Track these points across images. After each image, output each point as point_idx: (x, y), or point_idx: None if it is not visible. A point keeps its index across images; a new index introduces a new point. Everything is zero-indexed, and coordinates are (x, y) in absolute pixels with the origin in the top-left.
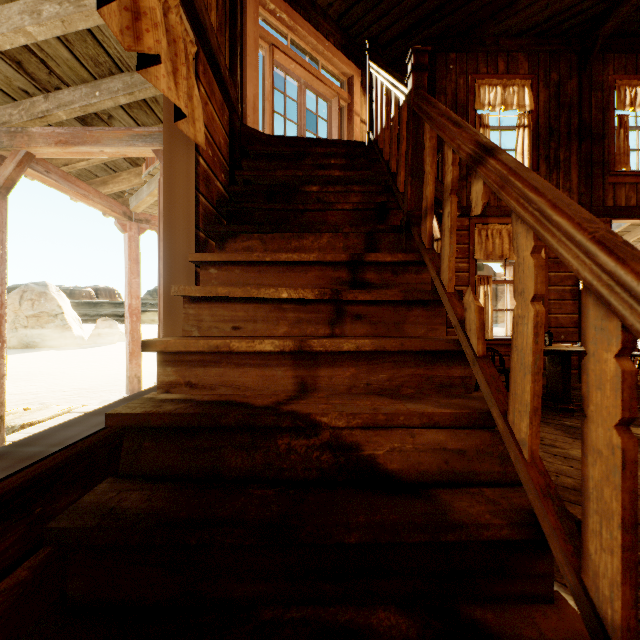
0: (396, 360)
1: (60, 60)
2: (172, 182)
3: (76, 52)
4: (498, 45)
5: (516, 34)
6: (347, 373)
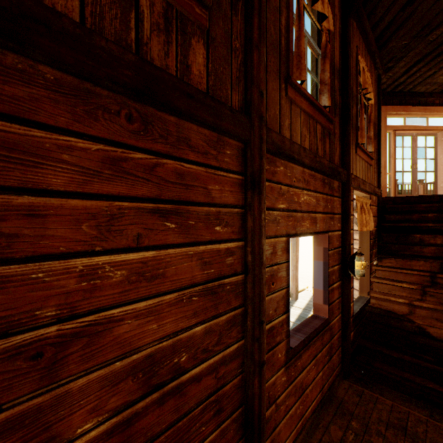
0: (441, 312)
1: None
2: (362, 238)
3: None
4: None
5: None
6: (424, 311)
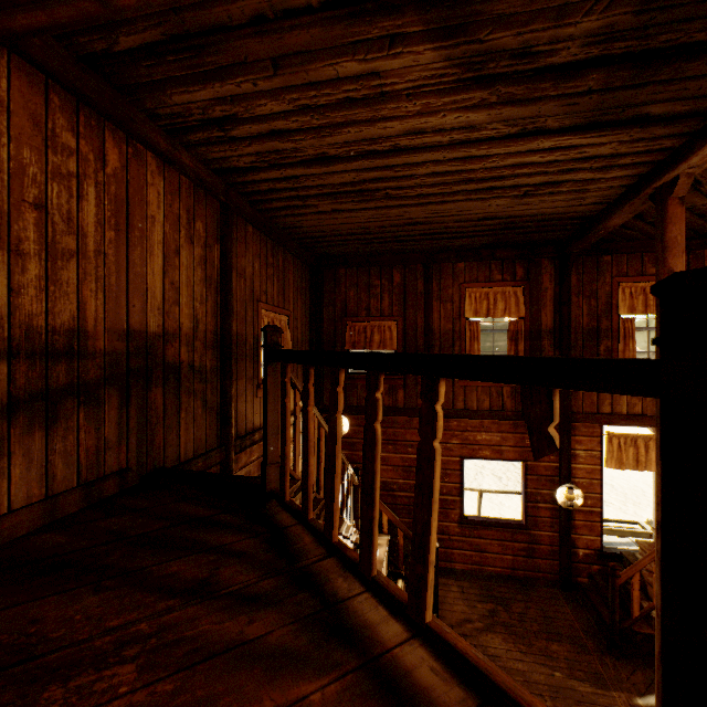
0: None
1: None
2: None
3: None
4: None
5: None
6: None
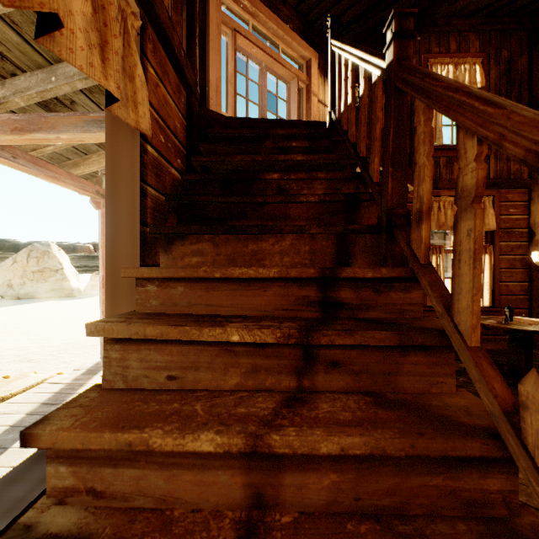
0: (400, 463)
1: (10, 44)
2: (115, 174)
3: (25, 35)
4: (450, 25)
5: (468, 14)
6: (325, 481)
